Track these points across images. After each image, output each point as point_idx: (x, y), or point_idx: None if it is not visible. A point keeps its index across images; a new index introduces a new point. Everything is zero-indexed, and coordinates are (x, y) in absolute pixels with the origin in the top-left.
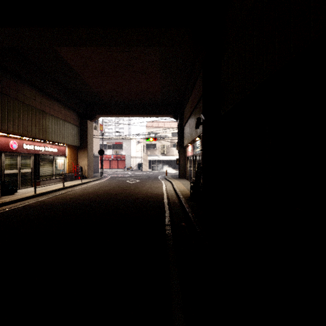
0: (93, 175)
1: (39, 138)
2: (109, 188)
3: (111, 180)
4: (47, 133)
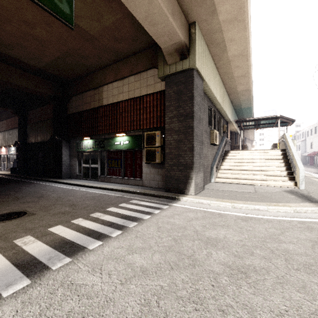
0: None
1: None
2: None
3: None
4: None
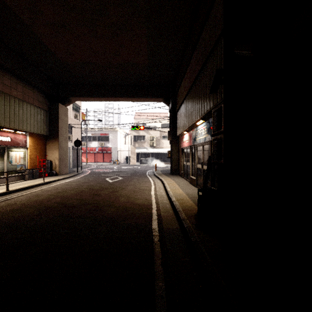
0: (71, 170)
1: None
2: (75, 191)
3: (88, 177)
4: None
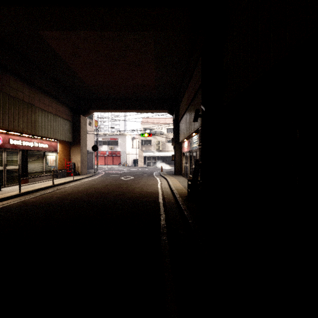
0: (88, 171)
1: (28, 133)
2: (101, 185)
3: (105, 177)
4: (36, 128)
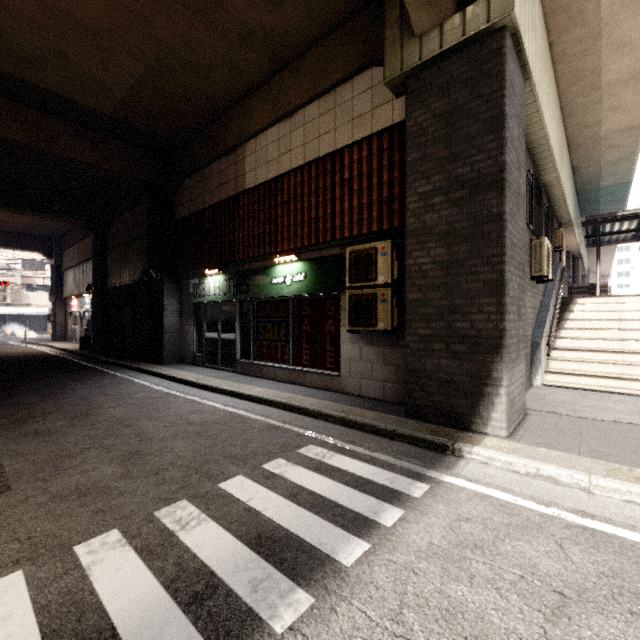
0: None
1: None
2: None
3: None
4: None
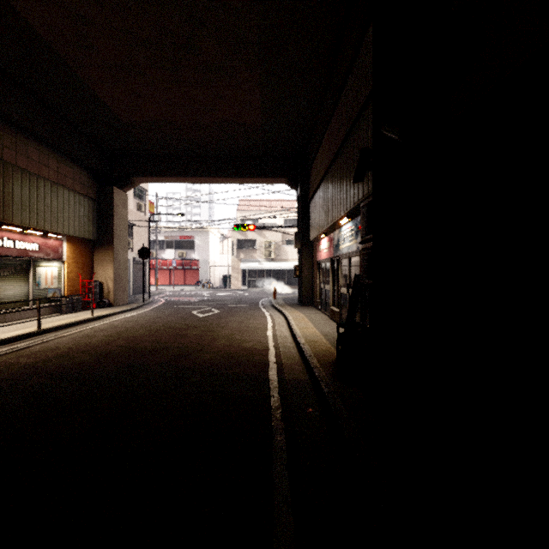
0: (132, 298)
1: None
2: (146, 331)
3: (162, 310)
4: (7, 208)
